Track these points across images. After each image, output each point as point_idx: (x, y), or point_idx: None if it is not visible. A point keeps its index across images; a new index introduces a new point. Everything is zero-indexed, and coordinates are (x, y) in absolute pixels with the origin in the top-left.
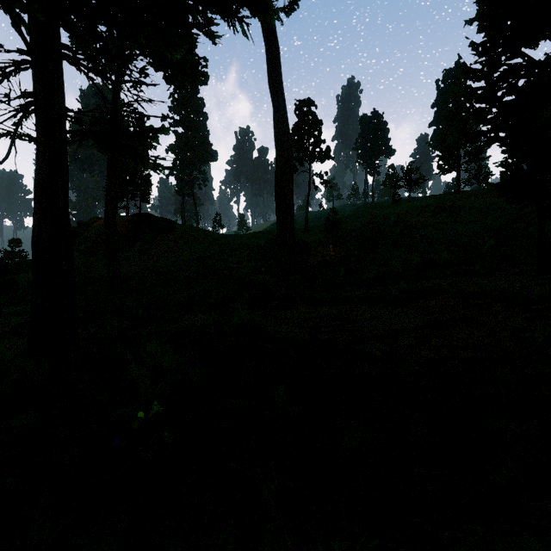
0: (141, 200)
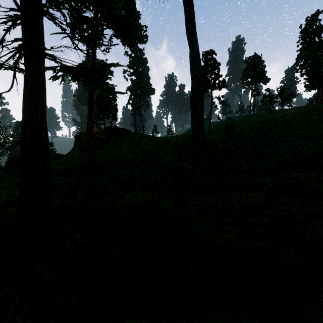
0: (112, 119)
